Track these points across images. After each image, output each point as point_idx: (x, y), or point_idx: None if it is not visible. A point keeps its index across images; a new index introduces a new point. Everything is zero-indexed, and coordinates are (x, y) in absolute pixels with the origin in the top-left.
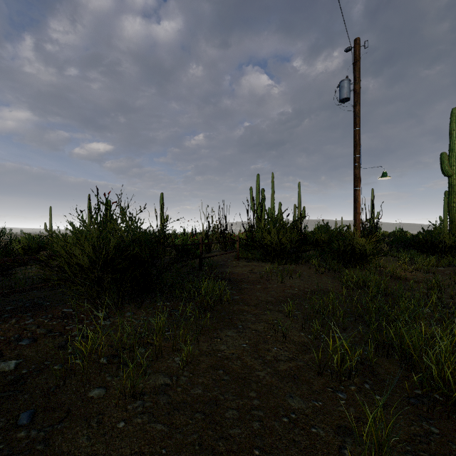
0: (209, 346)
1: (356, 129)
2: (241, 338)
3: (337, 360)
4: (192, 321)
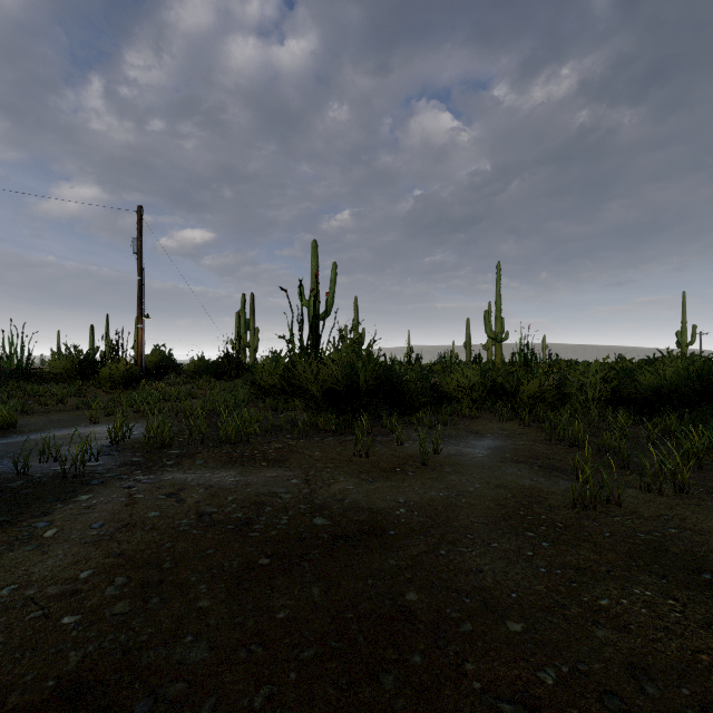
0: None
1: (138, 278)
2: None
3: None
4: None
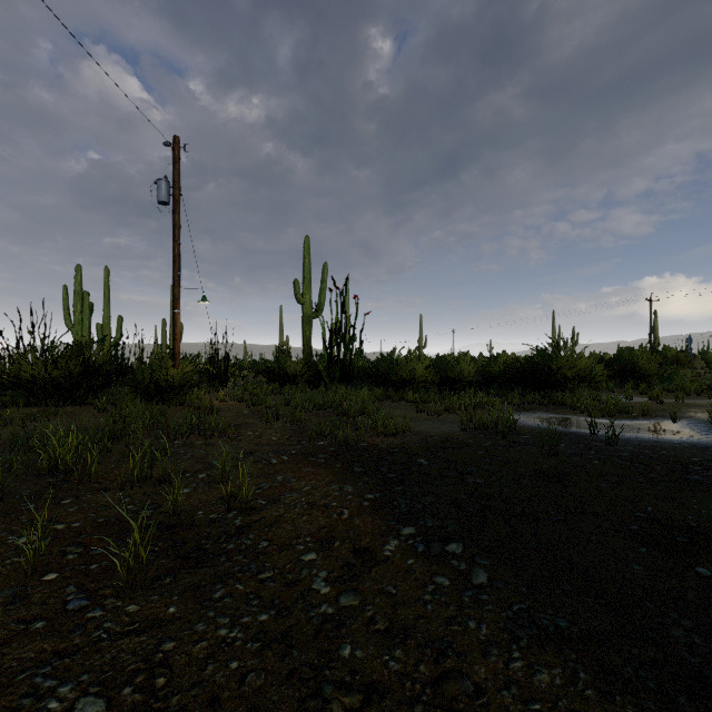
0: None
1: (175, 241)
2: None
3: None
4: None
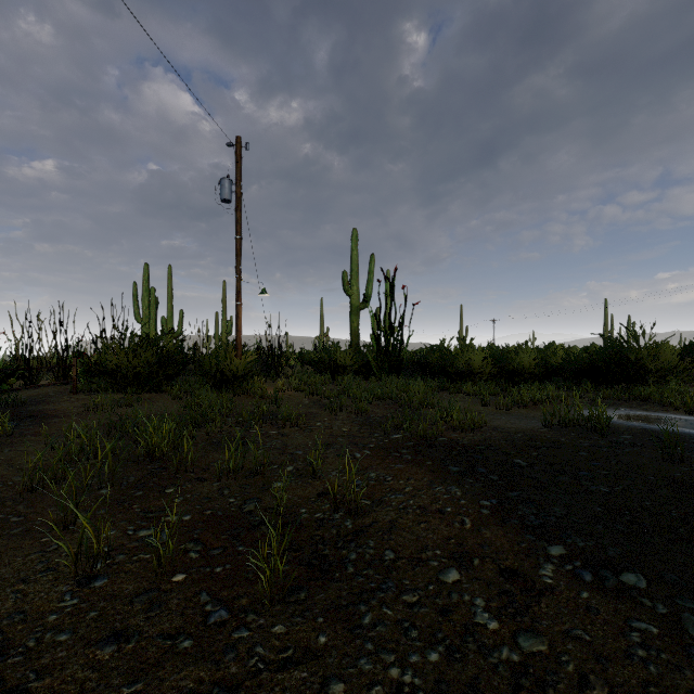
0: None
1: (237, 237)
2: None
3: (74, 447)
4: None
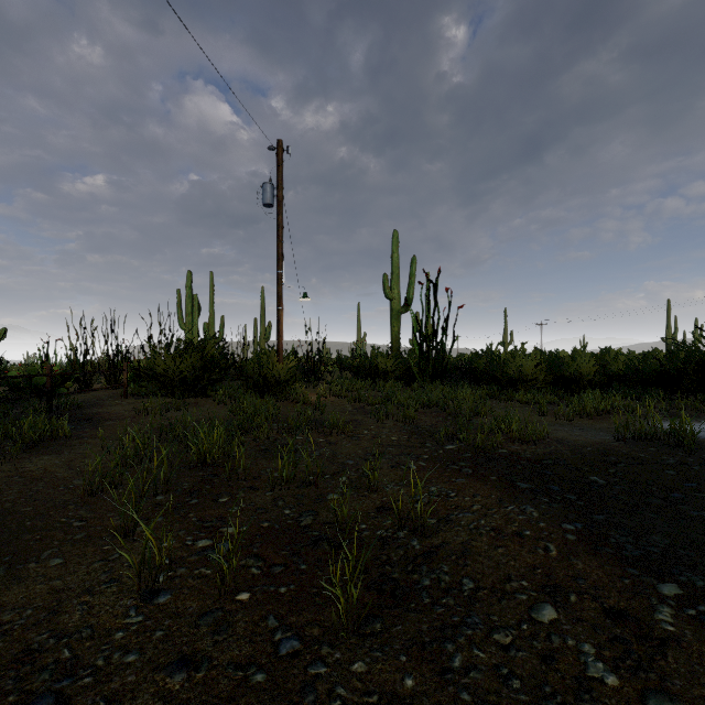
0: (12, 467)
1: (279, 241)
2: (57, 459)
3: (129, 451)
4: (0, 456)
